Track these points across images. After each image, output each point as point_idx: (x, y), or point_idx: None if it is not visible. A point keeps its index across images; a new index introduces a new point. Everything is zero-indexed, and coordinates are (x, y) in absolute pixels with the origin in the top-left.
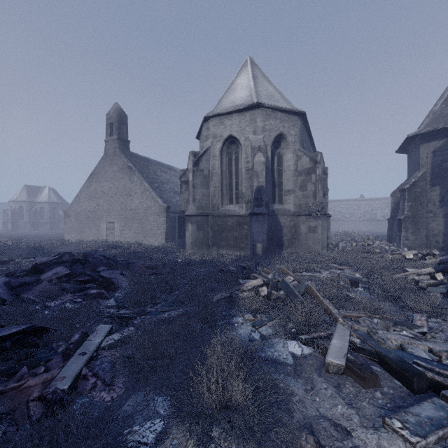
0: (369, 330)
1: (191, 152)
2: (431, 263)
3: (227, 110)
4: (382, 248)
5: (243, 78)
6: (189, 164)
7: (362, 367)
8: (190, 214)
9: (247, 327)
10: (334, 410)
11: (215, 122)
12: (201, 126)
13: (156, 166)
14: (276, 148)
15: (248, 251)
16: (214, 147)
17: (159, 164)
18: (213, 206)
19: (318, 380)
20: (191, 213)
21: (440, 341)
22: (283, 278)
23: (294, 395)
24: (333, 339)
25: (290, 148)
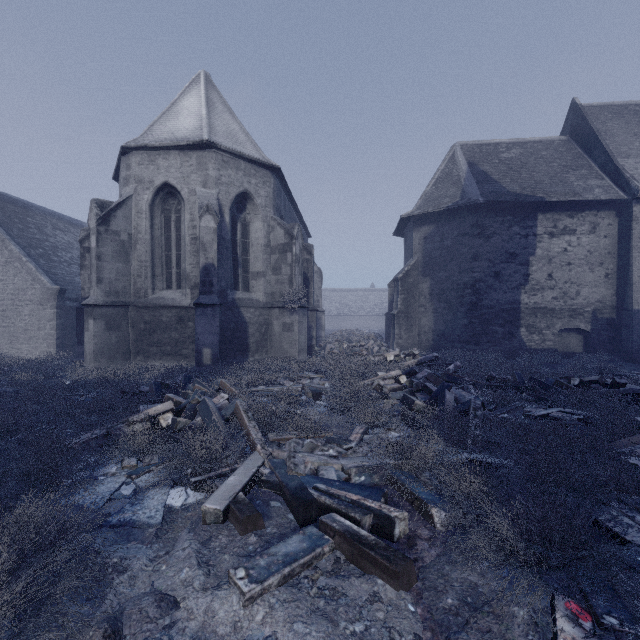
0: (288, 454)
1: (94, 201)
2: (410, 365)
3: (161, 143)
4: (369, 349)
5: (192, 99)
6: (91, 221)
7: (247, 506)
8: (90, 303)
9: (118, 479)
10: (177, 577)
11: (141, 159)
12: (118, 160)
13: (44, 218)
14: (240, 212)
15: (194, 361)
16: (139, 197)
17: (52, 216)
18: (137, 292)
19: (184, 538)
20: (93, 302)
21: (360, 456)
22: (205, 397)
23: (127, 572)
24: (233, 475)
25: (259, 213)
